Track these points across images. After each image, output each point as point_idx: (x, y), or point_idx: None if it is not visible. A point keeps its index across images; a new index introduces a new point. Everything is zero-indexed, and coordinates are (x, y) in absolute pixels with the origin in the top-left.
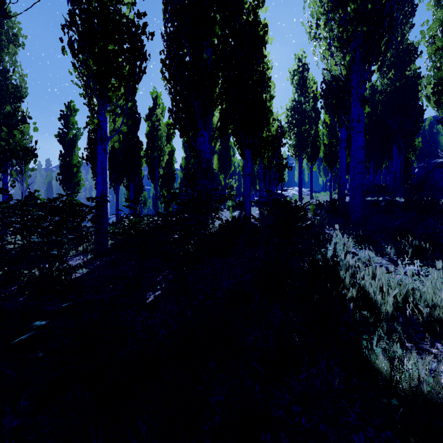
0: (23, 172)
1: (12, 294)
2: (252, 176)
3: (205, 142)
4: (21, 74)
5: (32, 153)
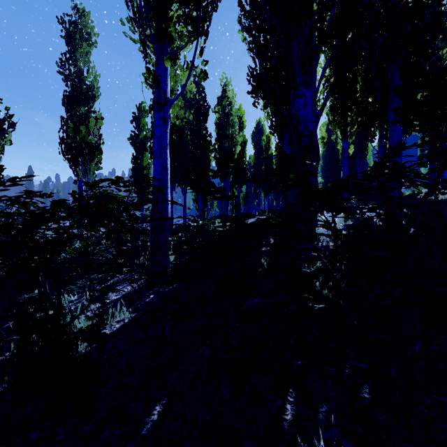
0: (87, 170)
1: (4, 363)
2: (337, 168)
3: (307, 105)
4: (95, 75)
5: (96, 149)
